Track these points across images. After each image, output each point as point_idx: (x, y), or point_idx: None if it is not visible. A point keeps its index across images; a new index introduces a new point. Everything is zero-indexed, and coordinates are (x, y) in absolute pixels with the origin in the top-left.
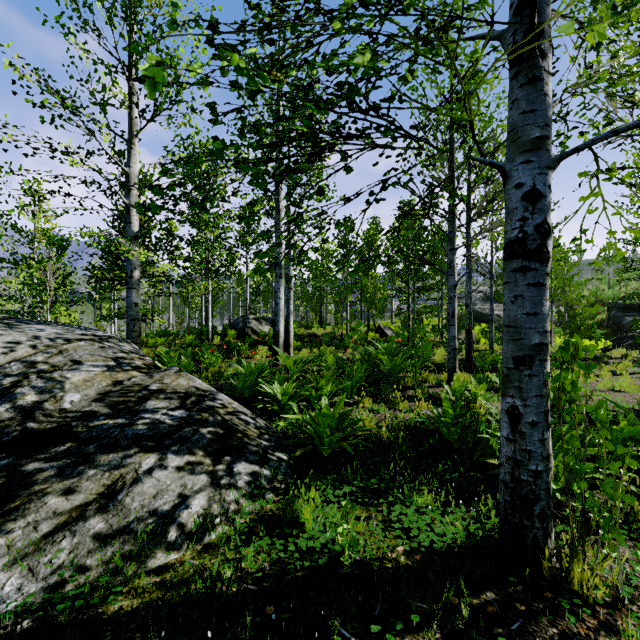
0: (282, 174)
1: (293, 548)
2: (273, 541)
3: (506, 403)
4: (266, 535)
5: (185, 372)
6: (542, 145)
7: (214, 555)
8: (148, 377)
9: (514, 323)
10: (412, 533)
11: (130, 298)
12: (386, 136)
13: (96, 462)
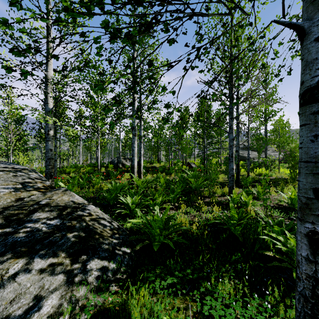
0: (116, 38)
1: None
2: None
3: (305, 228)
4: None
5: (69, 191)
6: None
7: None
8: (42, 195)
9: (314, 159)
10: None
11: (47, 146)
12: None
13: None
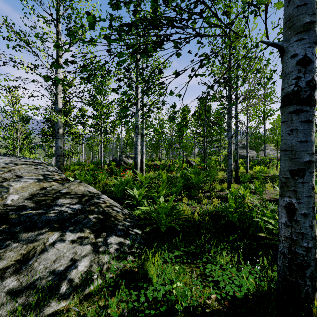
0: (136, 54)
1: (143, 298)
2: (130, 291)
3: (284, 201)
4: (126, 286)
5: (83, 183)
6: (311, 27)
7: (90, 303)
8: (61, 185)
9: (290, 148)
10: (220, 285)
11: (57, 144)
12: (205, 22)
13: (19, 238)
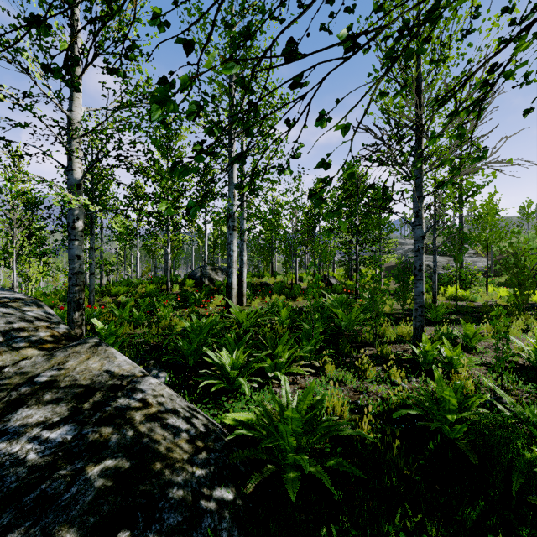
0: None
1: None
2: None
3: None
4: None
5: (105, 346)
6: None
7: None
8: (45, 358)
9: None
10: None
11: (72, 250)
12: None
13: None
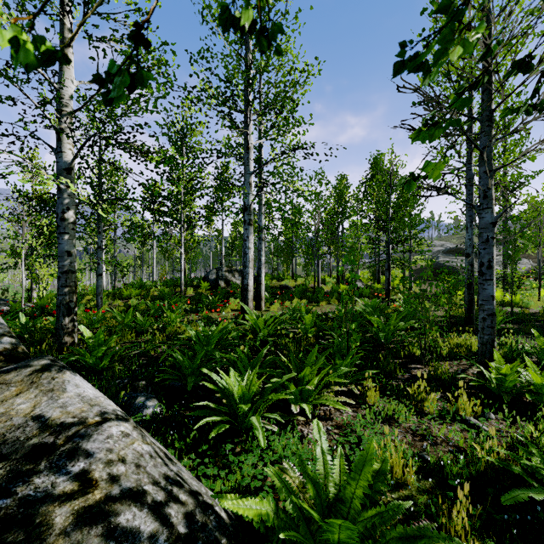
0: None
1: None
2: None
3: None
4: None
5: (55, 370)
6: None
7: None
8: None
9: None
10: None
11: (61, 245)
12: None
13: None
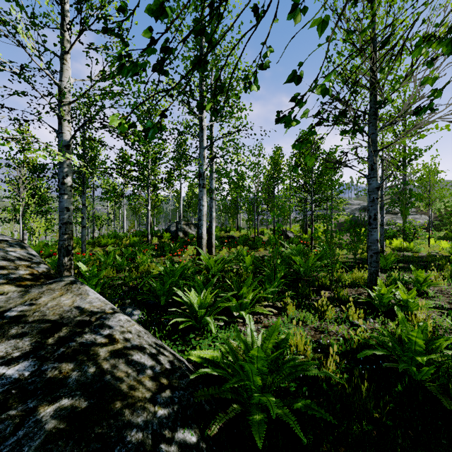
0: None
1: None
2: None
3: None
4: None
5: (79, 284)
6: None
7: None
8: (19, 294)
9: None
10: None
11: (62, 203)
12: None
13: None
